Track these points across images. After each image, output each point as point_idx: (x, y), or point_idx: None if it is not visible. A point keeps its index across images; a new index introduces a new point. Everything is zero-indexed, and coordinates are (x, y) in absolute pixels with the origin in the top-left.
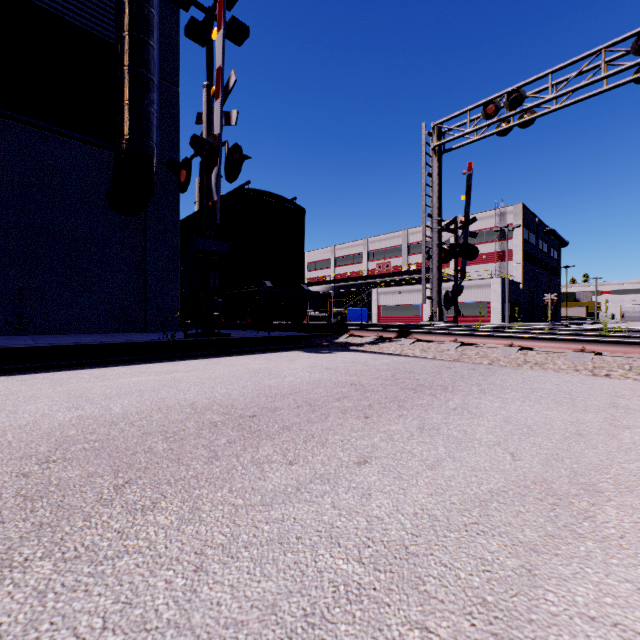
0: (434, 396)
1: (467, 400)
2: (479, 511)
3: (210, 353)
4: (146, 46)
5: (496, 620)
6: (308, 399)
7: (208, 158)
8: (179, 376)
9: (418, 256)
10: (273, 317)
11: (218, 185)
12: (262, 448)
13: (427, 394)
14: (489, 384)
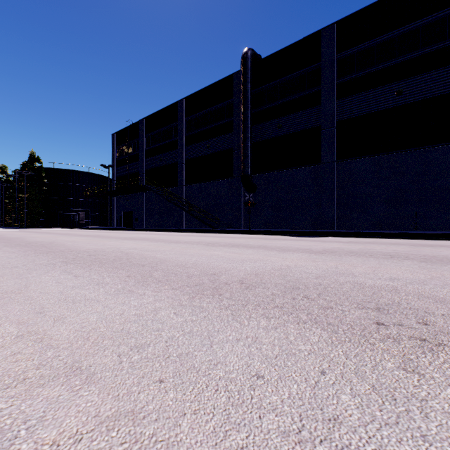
0: None
1: None
2: None
3: None
4: None
5: None
6: None
7: None
8: None
9: None
10: None
11: None
12: None
13: None
14: None
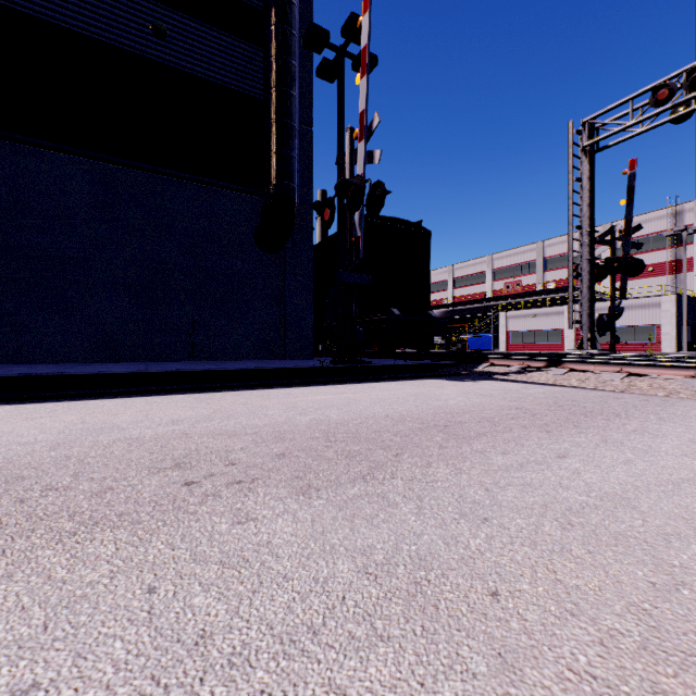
0: (608, 420)
1: (645, 425)
2: (672, 486)
3: (358, 379)
4: (290, 97)
5: (692, 523)
6: (483, 417)
7: (354, 198)
8: (351, 396)
9: (557, 272)
10: (397, 345)
11: (361, 222)
12: (473, 444)
13: (600, 419)
14: (668, 414)
